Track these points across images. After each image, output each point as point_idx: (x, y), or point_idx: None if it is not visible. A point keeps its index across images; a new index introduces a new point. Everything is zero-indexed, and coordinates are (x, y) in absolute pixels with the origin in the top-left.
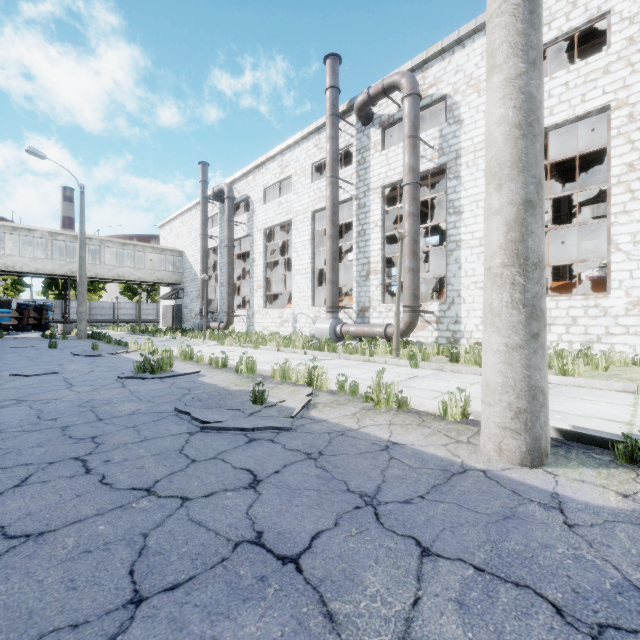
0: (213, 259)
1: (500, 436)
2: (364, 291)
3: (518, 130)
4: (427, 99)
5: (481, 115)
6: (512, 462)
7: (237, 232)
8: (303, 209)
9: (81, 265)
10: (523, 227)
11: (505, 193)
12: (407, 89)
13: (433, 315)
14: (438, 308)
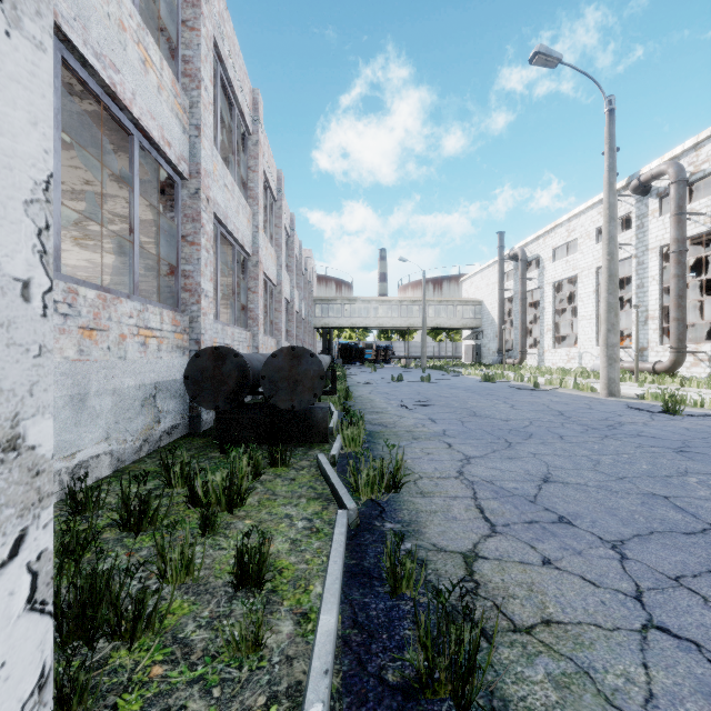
0: (507, 306)
1: (601, 390)
2: (642, 334)
3: (605, 311)
4: (700, 173)
5: None
6: (603, 397)
7: (529, 285)
8: (587, 266)
9: (423, 323)
10: (606, 336)
11: (602, 327)
12: (671, 178)
13: (705, 354)
14: (710, 349)
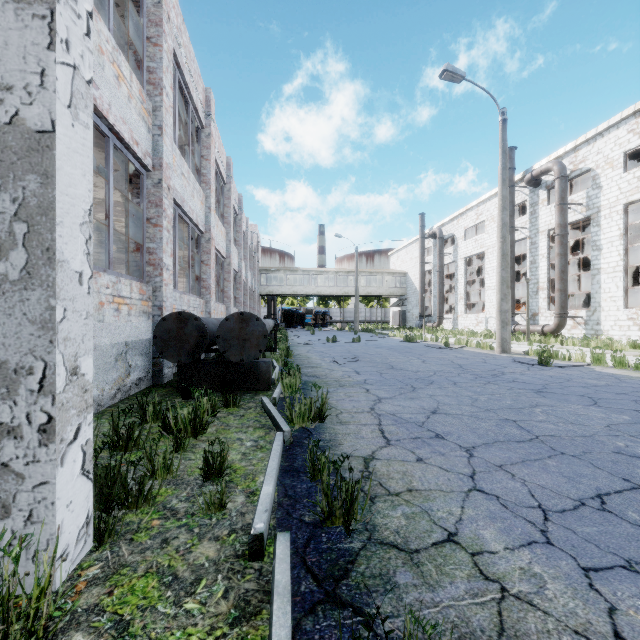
0: (428, 277)
1: (496, 348)
2: (534, 302)
3: (499, 284)
4: (578, 171)
5: (614, 183)
6: (498, 353)
7: (445, 260)
8: (492, 244)
9: (356, 291)
10: (500, 304)
11: (497, 297)
12: (556, 174)
13: (582, 319)
14: (585, 314)
